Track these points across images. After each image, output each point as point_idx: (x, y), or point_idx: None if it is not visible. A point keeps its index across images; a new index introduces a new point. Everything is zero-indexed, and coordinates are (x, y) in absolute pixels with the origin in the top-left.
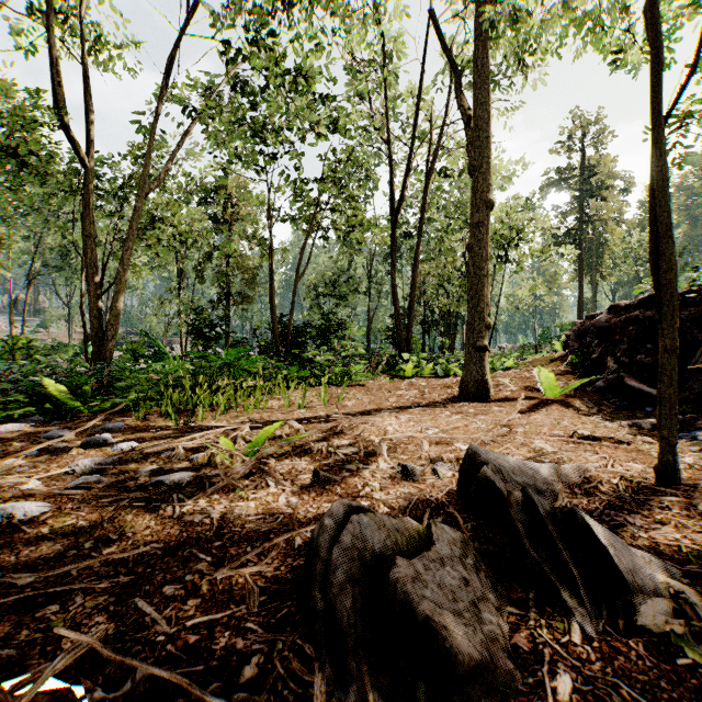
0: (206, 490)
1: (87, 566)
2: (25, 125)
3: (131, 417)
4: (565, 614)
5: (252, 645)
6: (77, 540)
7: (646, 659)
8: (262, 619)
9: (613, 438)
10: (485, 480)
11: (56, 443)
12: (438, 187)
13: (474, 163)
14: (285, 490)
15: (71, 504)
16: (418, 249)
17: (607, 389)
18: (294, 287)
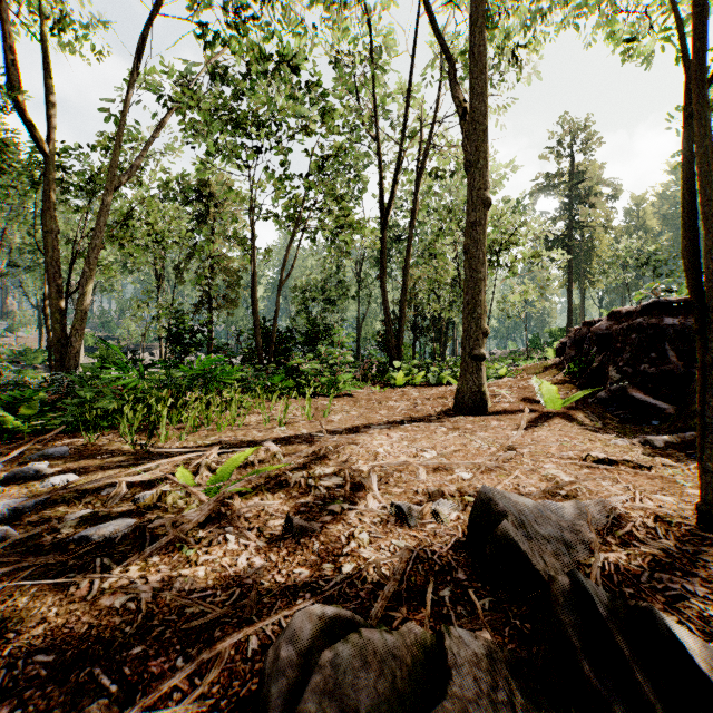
0: (143, 550)
1: None
2: None
3: (82, 438)
4: None
5: None
6: None
7: None
8: None
9: (631, 461)
10: (505, 539)
11: None
12: (429, 188)
13: (470, 159)
14: (248, 546)
15: None
16: (409, 252)
17: (609, 401)
18: (278, 291)
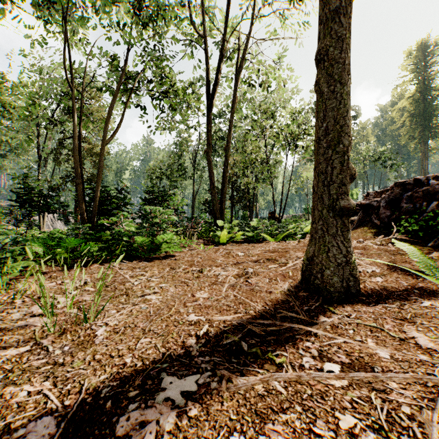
0: None
1: None
2: None
3: None
4: None
5: None
6: None
7: None
8: None
9: None
10: None
11: None
12: (244, 92)
13: None
14: None
15: None
16: (230, 133)
17: None
18: (102, 150)
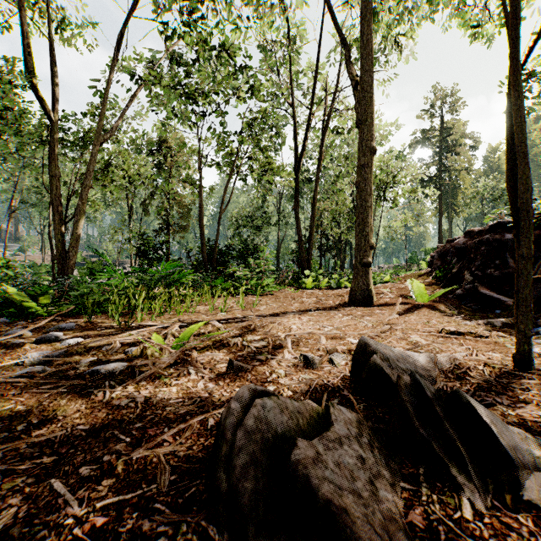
0: (135, 378)
1: (14, 448)
2: (0, 85)
3: (82, 319)
4: (455, 490)
5: (158, 527)
6: (12, 423)
7: (537, 535)
8: (170, 498)
9: (474, 333)
10: (375, 367)
11: (14, 340)
12: (331, 142)
13: (360, 118)
14: (204, 377)
15: (15, 390)
16: (316, 189)
17: (464, 296)
18: (219, 218)
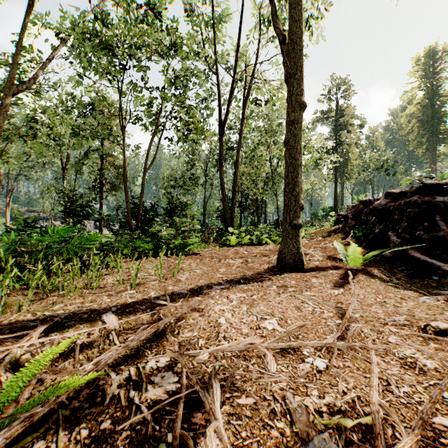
0: None
1: None
2: None
3: None
4: None
5: None
6: None
7: None
8: None
9: None
10: None
11: None
12: (251, 112)
13: (290, 71)
14: None
15: None
16: (239, 153)
17: (393, 259)
18: (144, 176)
